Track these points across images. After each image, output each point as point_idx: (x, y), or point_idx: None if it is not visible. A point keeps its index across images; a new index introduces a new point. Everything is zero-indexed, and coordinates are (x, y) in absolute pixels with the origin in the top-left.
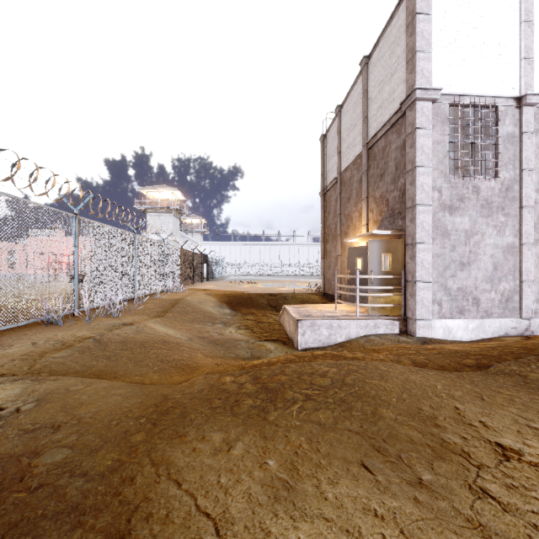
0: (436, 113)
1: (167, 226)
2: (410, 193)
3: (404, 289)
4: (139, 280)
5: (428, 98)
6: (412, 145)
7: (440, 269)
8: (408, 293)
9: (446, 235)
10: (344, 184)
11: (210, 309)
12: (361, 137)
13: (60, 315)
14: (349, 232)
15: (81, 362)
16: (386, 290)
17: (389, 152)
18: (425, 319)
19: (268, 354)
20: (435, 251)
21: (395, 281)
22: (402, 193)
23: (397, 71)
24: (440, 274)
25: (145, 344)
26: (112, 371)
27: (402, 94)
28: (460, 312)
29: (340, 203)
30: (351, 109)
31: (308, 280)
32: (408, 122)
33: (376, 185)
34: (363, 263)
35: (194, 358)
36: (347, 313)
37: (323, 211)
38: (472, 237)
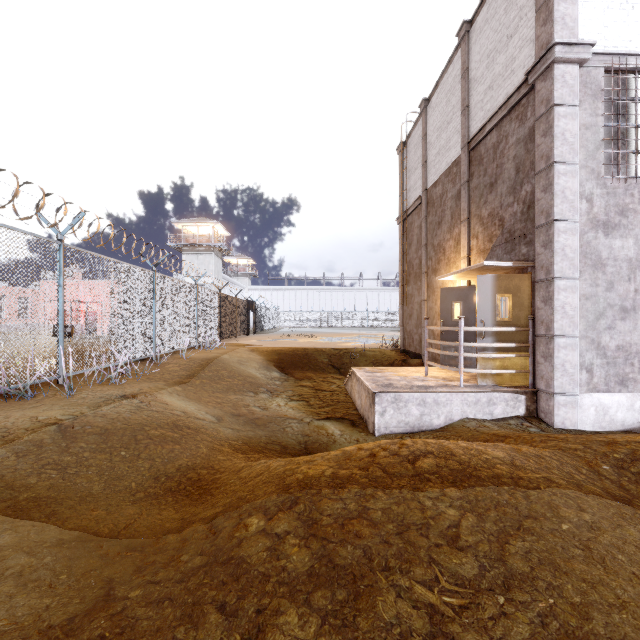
0: (584, 82)
1: (206, 267)
2: (543, 204)
3: (532, 347)
4: (160, 333)
5: (573, 58)
6: (546, 131)
7: (591, 317)
8: (540, 353)
9: (600, 266)
10: (432, 203)
11: (254, 371)
12: (459, 136)
13: (27, 384)
14: (439, 268)
15: (8, 477)
16: (503, 348)
17: (505, 150)
18: (568, 393)
19: (330, 442)
20: (583, 290)
21: (517, 336)
22: (528, 206)
23: (519, 28)
24: (591, 324)
25: (139, 433)
26: (55, 497)
27: (527, 61)
28: (620, 383)
29: (427, 230)
30: (443, 101)
31: (379, 332)
32: (538, 99)
33: (482, 200)
34: (463, 309)
35: (214, 457)
36: (445, 382)
37: (402, 243)
38: (638, 270)
